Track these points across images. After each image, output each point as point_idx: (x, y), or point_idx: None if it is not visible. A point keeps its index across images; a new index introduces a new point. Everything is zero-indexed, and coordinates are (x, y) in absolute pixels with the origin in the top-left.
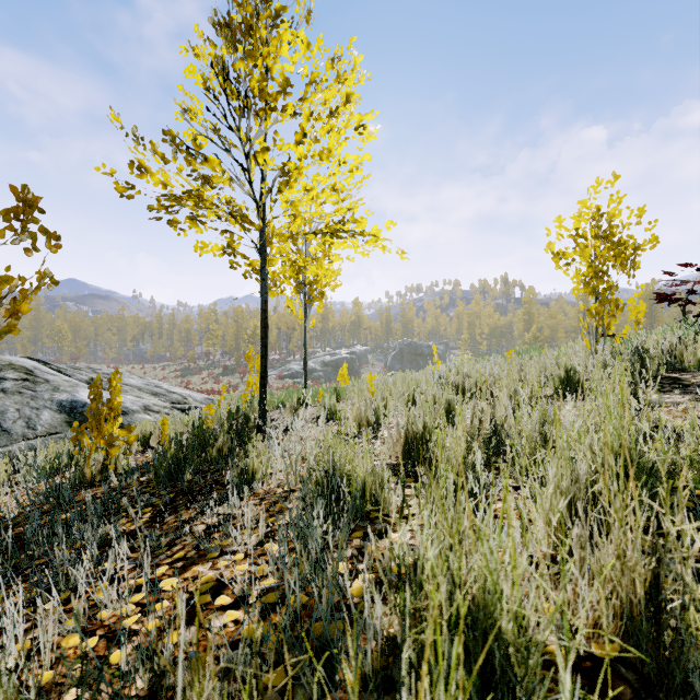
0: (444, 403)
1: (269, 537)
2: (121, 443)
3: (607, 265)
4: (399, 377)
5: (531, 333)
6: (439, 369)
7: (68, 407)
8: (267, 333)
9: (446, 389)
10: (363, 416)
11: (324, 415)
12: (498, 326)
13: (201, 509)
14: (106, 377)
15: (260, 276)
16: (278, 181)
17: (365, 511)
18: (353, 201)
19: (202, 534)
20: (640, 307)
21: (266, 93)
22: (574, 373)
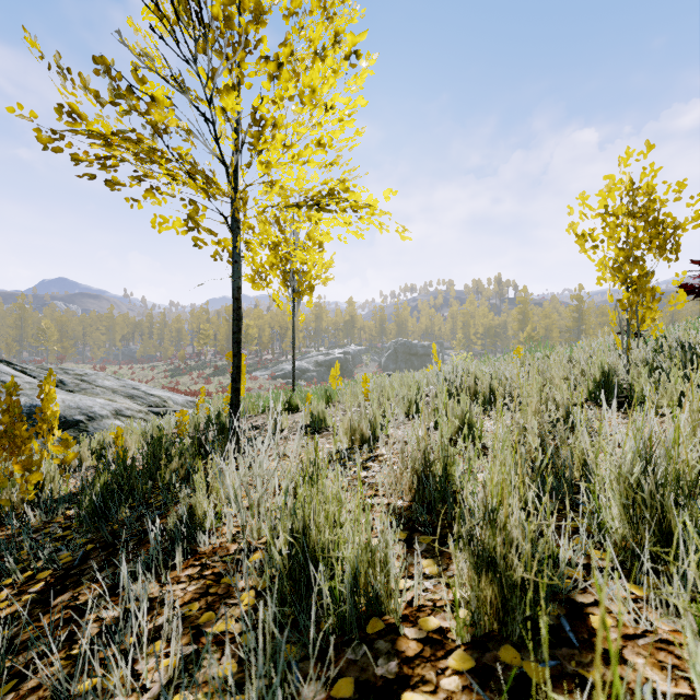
0: (460, 413)
1: (187, 671)
2: (57, 462)
3: (639, 249)
4: (396, 378)
5: (525, 332)
6: (439, 369)
7: (25, 412)
8: (240, 326)
9: (462, 396)
10: (356, 427)
11: (299, 436)
12: (492, 326)
13: (111, 582)
14: (78, 379)
15: (232, 257)
16: (249, 132)
17: (358, 611)
18: (345, 171)
19: (60, 675)
20: (680, 298)
21: (233, 22)
22: (612, 375)
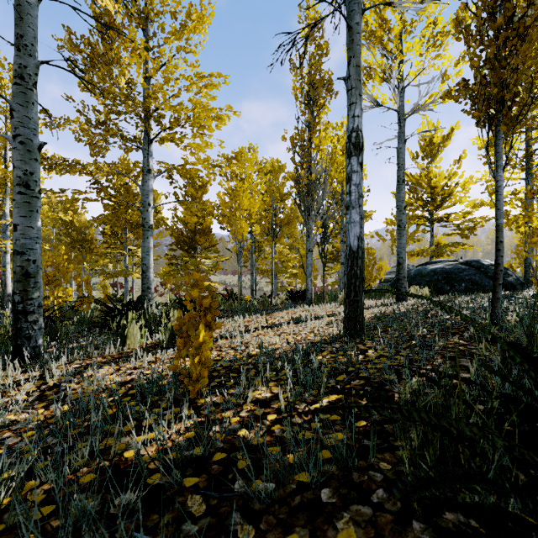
0: None
1: None
2: None
3: None
4: None
5: None
6: None
7: None
8: None
9: None
10: None
11: None
12: None
13: None
14: None
15: None
16: None
17: None
18: None
19: None
20: None
21: None
22: None
